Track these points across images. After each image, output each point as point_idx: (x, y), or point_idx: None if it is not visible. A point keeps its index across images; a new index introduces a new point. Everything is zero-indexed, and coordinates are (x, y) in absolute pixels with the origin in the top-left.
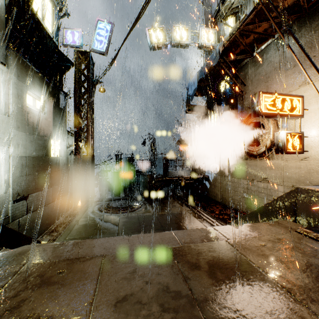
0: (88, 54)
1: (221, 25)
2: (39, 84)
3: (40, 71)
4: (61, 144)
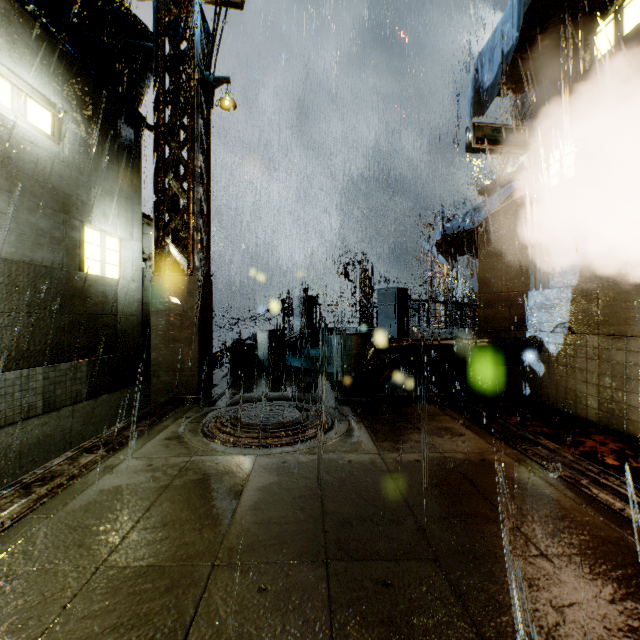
0: None
1: None
2: (34, 51)
3: (28, 1)
4: (124, 248)
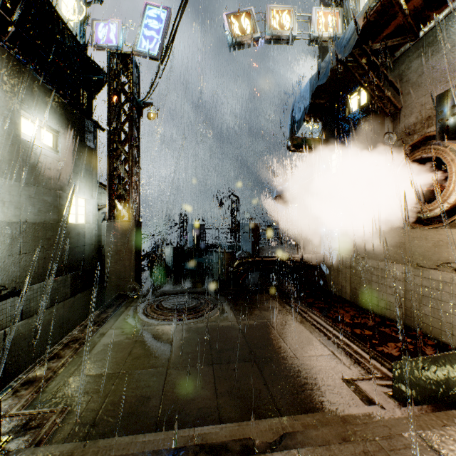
0: (130, 57)
1: None
2: (45, 103)
3: (45, 79)
4: (88, 204)
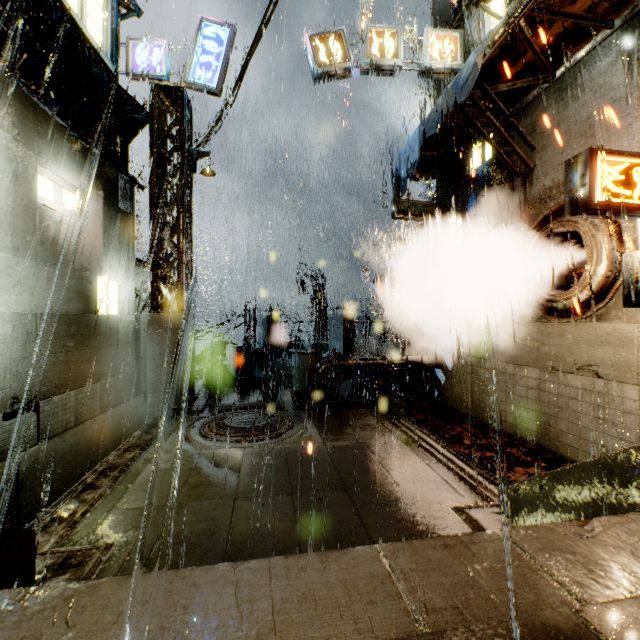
0: (181, 91)
1: (471, 20)
2: (68, 154)
3: (69, 124)
4: (122, 288)
